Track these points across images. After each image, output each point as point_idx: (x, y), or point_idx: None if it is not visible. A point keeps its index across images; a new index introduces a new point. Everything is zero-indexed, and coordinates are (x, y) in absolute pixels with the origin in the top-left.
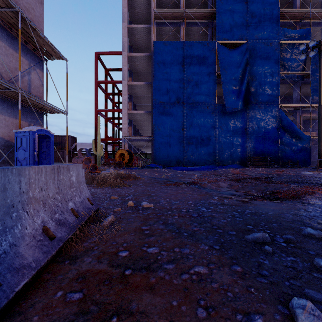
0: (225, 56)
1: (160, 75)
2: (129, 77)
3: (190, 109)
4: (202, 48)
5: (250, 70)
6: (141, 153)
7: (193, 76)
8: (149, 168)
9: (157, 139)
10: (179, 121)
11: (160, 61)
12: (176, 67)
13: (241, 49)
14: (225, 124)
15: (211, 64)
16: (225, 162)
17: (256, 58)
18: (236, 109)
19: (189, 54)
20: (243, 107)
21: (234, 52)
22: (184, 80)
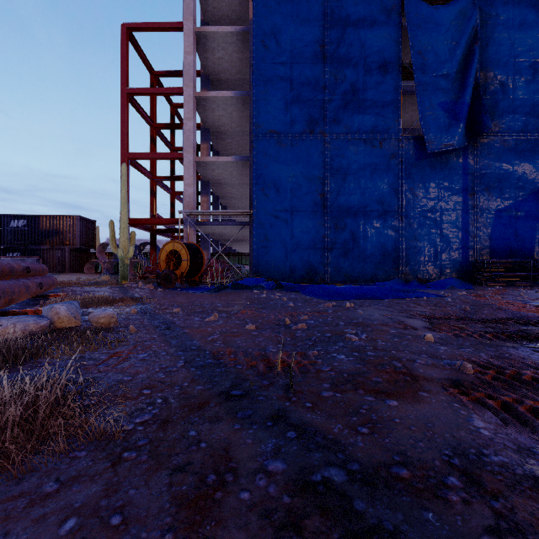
0: (423, 22)
1: (268, 68)
2: (201, 90)
3: (340, 149)
4: (367, 3)
5: (482, 56)
6: (230, 254)
7: (346, 70)
8: (240, 289)
9: (262, 219)
10: (313, 176)
11: (269, 36)
12: (307, 50)
13: (460, 5)
14: (422, 182)
15: (388, 42)
16: (422, 273)
17: (495, 26)
18: (451, 147)
19: (337, 19)
20: (466, 142)
21: (444, 11)
22: (326, 80)
